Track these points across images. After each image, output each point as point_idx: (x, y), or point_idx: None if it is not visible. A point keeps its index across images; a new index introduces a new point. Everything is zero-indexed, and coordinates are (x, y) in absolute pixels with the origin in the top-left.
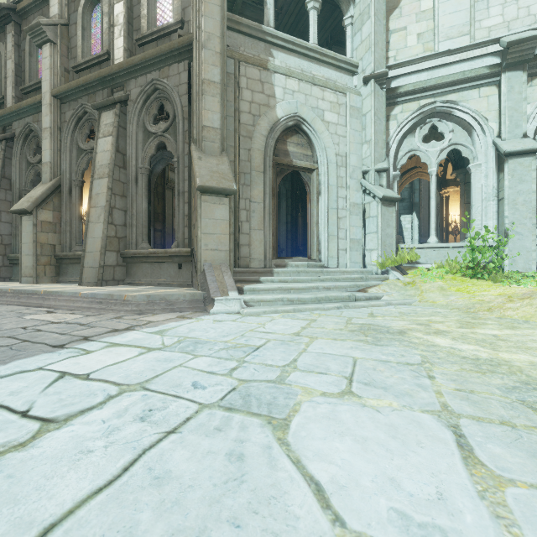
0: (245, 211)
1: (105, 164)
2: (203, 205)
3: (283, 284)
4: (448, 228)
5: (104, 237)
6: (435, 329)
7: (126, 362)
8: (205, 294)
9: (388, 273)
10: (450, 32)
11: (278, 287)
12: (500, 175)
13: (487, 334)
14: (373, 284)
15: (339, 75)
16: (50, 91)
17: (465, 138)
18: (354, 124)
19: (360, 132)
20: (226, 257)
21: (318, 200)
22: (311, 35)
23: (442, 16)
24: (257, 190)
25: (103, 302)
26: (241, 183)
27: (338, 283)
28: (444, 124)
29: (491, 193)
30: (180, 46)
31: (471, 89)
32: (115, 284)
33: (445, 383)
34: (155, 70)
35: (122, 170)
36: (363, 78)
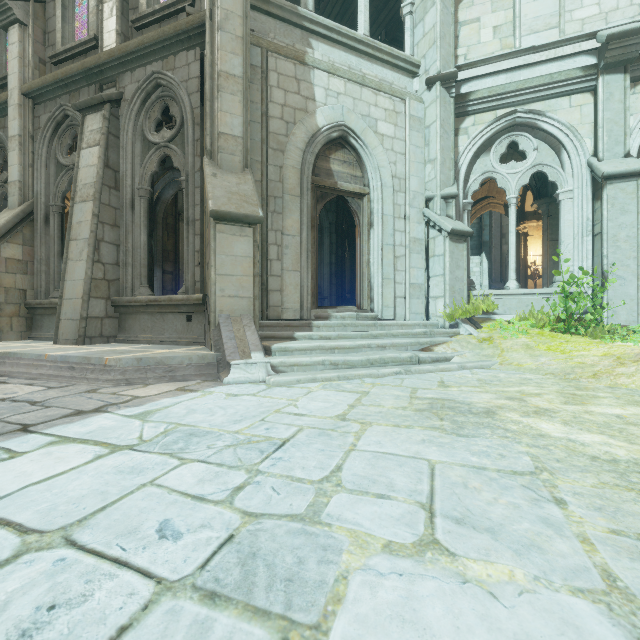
0: (275, 246)
1: (89, 183)
2: (218, 236)
3: (324, 341)
4: (526, 271)
5: (87, 279)
6: (533, 406)
7: (65, 476)
8: (220, 356)
9: (457, 326)
10: (535, 24)
11: (319, 346)
12: (596, 204)
13: (607, 414)
14: (440, 340)
15: (396, 76)
16: (19, 88)
17: (552, 157)
18: (415, 138)
19: (422, 148)
20: (250, 306)
21: (370, 234)
22: (361, 24)
23: (525, 4)
24: (291, 220)
25: (76, 368)
26: (270, 210)
27: (396, 339)
28: (526, 141)
29: (584, 227)
30: (189, 27)
31: (560, 96)
32: (103, 342)
33: (589, 517)
34: (157, 59)
35: (113, 192)
36: (427, 80)
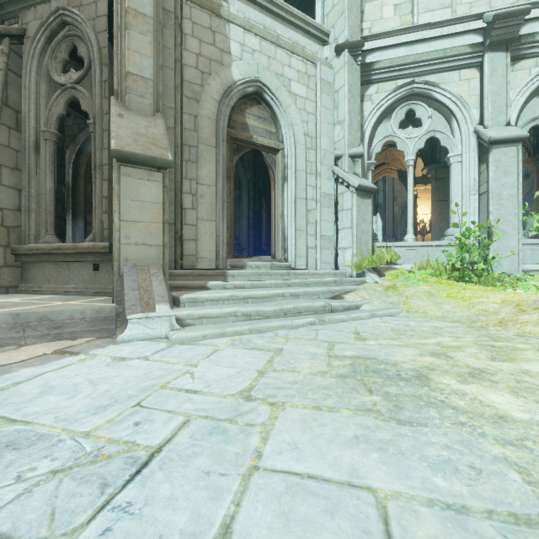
0: (190, 195)
1: None
2: (123, 179)
3: (238, 290)
4: (416, 228)
5: None
6: (464, 365)
7: None
8: (120, 309)
9: (364, 275)
10: (431, 3)
11: (231, 295)
12: (482, 167)
13: None
14: (350, 288)
15: (308, 42)
16: None
17: (444, 125)
18: (325, 101)
19: (332, 111)
20: (159, 254)
21: (284, 188)
22: None
23: None
24: (206, 169)
25: None
26: (184, 158)
27: (309, 288)
28: (422, 109)
29: (471, 187)
30: None
31: (451, 70)
32: (1, 293)
33: None
34: None
35: (13, 133)
36: (336, 47)
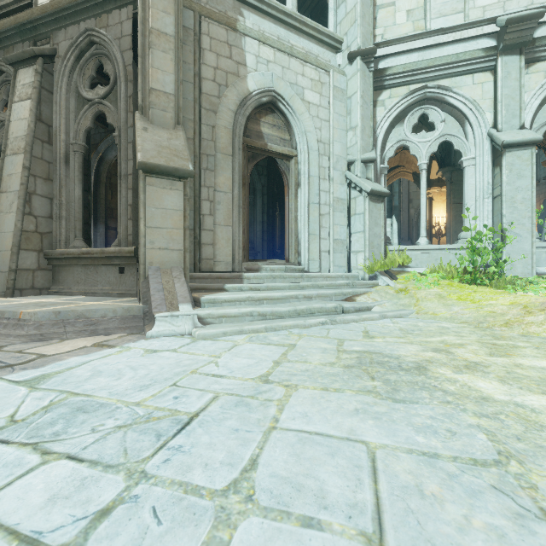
0: (208, 201)
1: (21, 136)
2: (148, 189)
3: (254, 292)
4: (431, 231)
5: (17, 231)
6: (462, 359)
7: None
8: (147, 309)
9: (376, 278)
10: (444, 8)
11: (248, 297)
12: (495, 170)
13: (538, 368)
14: (361, 291)
15: (321, 50)
16: None
17: (457, 129)
18: (338, 107)
19: (344, 117)
20: (180, 258)
21: (297, 193)
22: (289, 0)
23: None
24: (223, 177)
25: None
26: (203, 167)
27: (321, 290)
28: (435, 113)
29: (485, 190)
30: None
31: (464, 74)
32: (35, 294)
33: None
34: (90, 17)
35: (46, 146)
36: (348, 54)
